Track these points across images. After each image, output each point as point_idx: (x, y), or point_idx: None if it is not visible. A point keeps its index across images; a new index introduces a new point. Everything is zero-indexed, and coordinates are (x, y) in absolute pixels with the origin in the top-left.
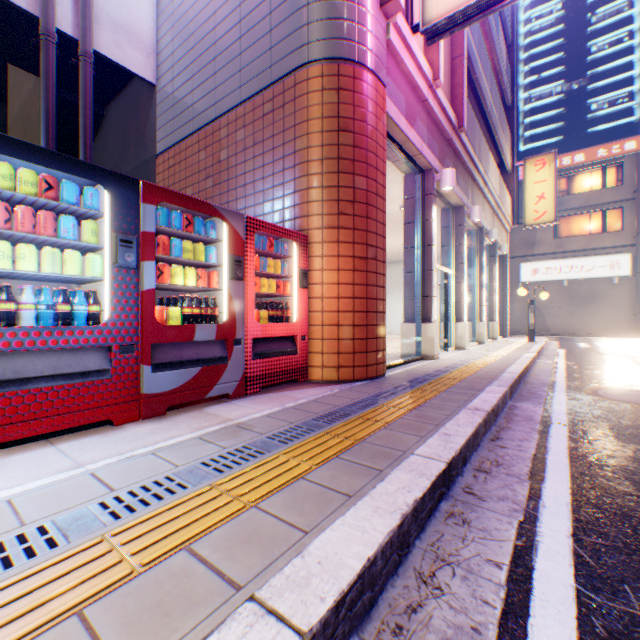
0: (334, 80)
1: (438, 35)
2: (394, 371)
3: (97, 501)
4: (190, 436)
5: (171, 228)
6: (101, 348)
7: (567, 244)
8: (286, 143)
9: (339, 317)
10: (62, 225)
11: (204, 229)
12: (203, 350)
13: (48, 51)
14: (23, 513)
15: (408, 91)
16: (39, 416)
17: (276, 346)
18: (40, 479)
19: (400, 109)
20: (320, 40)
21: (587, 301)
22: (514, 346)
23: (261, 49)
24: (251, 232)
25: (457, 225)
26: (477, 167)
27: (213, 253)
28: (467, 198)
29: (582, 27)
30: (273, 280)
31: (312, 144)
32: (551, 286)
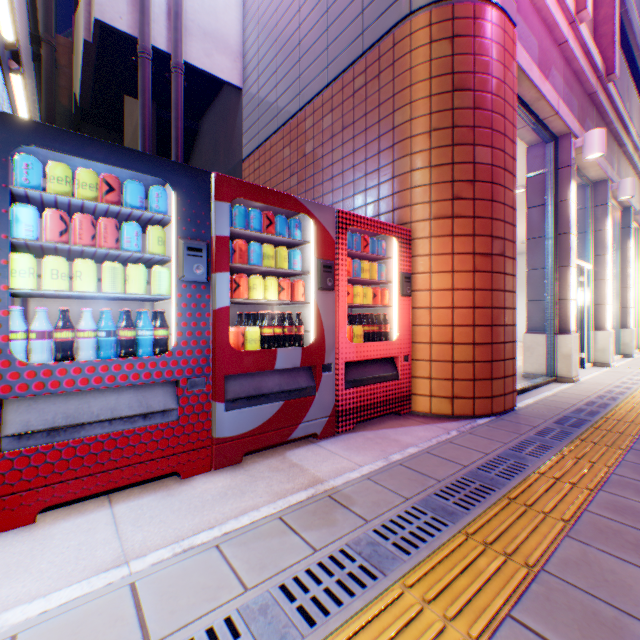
0: (446, 26)
1: None
2: (523, 401)
3: None
4: (267, 511)
5: (248, 230)
6: (167, 382)
7: None
8: (381, 119)
9: (453, 333)
10: (124, 234)
11: (287, 229)
12: (285, 379)
13: (144, 68)
14: None
15: (541, 32)
16: (93, 471)
17: (372, 370)
18: (69, 585)
19: (531, 56)
20: None
21: None
22: None
23: (351, 15)
24: (342, 229)
25: (596, 205)
26: (626, 127)
27: (297, 258)
28: (611, 169)
29: None
30: (368, 287)
31: (416, 114)
32: None
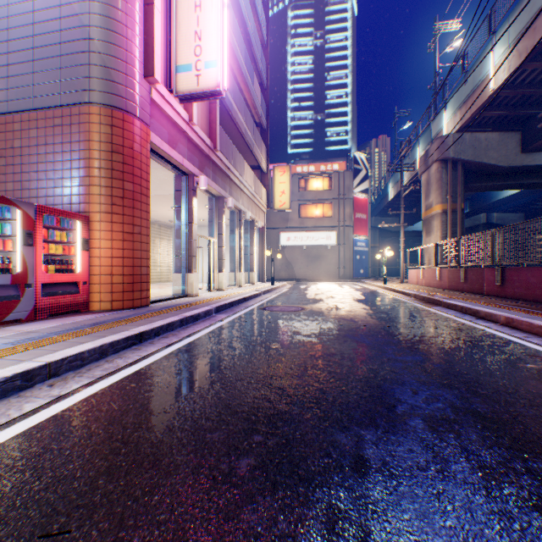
0: (110, 119)
1: (187, 100)
2: (159, 303)
3: None
4: None
5: None
6: None
7: (306, 222)
8: (74, 151)
9: (113, 269)
10: None
11: (1, 212)
12: (1, 291)
13: None
14: None
15: (171, 126)
16: None
17: (63, 288)
18: None
19: (164, 138)
20: (99, 91)
21: (316, 259)
22: (258, 288)
23: (53, 77)
24: (41, 215)
25: (219, 209)
26: (233, 172)
27: (9, 228)
28: (226, 191)
29: (323, 80)
30: (61, 245)
31: (93, 157)
32: (298, 249)
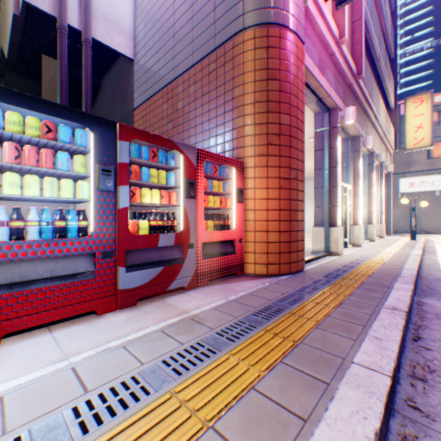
0: (264, 40)
1: None
2: (309, 266)
3: (71, 405)
4: (154, 328)
5: (141, 159)
6: (88, 254)
7: (438, 163)
8: (226, 92)
9: (268, 225)
10: (59, 159)
11: (165, 159)
12: (165, 253)
13: (62, 40)
14: (8, 416)
15: (320, 47)
16: (39, 310)
17: (219, 248)
18: (32, 372)
19: (314, 61)
20: (253, 10)
21: None
22: (400, 243)
23: (207, 24)
24: (201, 161)
25: (354, 151)
26: (370, 105)
27: (172, 178)
28: (362, 130)
29: None
30: (217, 197)
31: (246, 91)
32: (425, 195)
